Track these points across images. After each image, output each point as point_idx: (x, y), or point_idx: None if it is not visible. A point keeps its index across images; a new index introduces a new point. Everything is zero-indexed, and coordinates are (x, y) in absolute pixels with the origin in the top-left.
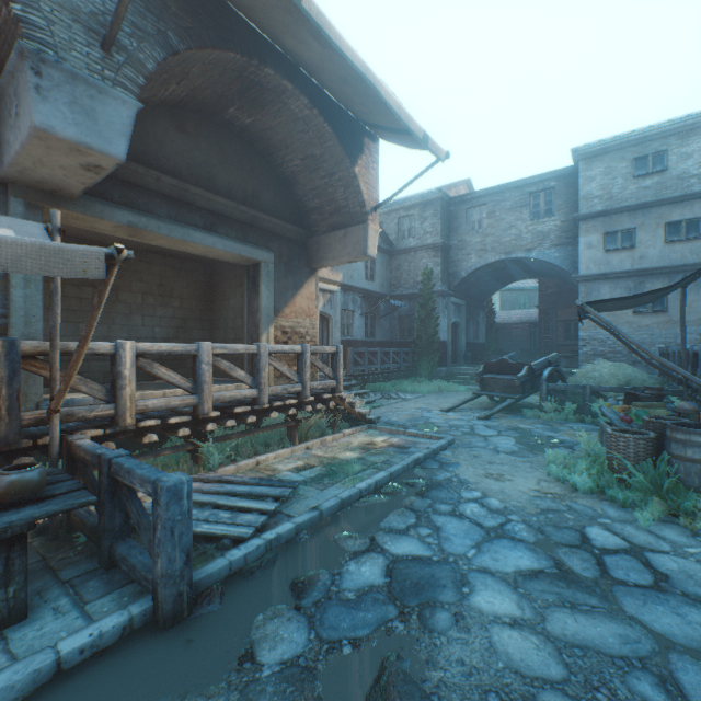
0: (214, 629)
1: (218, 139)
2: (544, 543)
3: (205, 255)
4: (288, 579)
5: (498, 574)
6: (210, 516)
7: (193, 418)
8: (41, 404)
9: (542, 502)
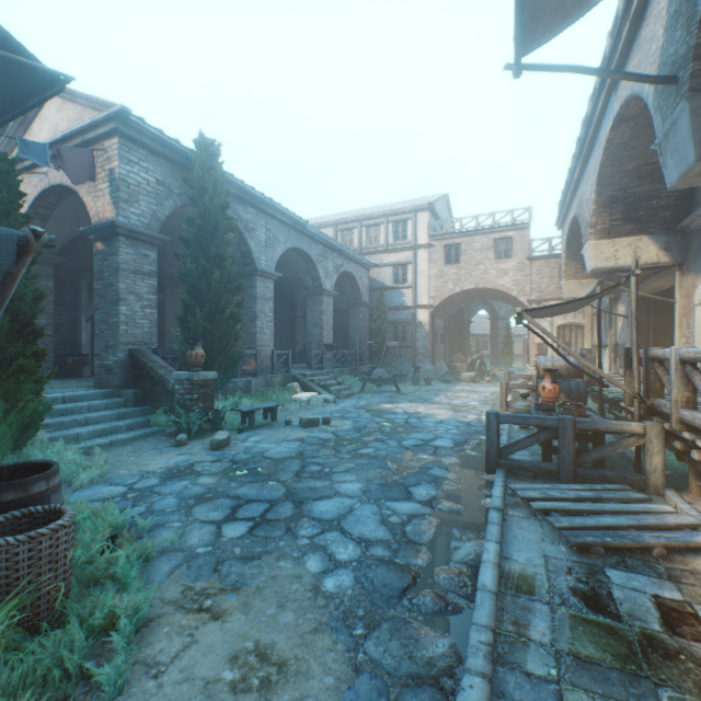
0: (470, 472)
1: None
2: (296, 518)
3: None
4: (462, 485)
5: (343, 495)
6: (560, 491)
7: None
8: None
9: (246, 570)
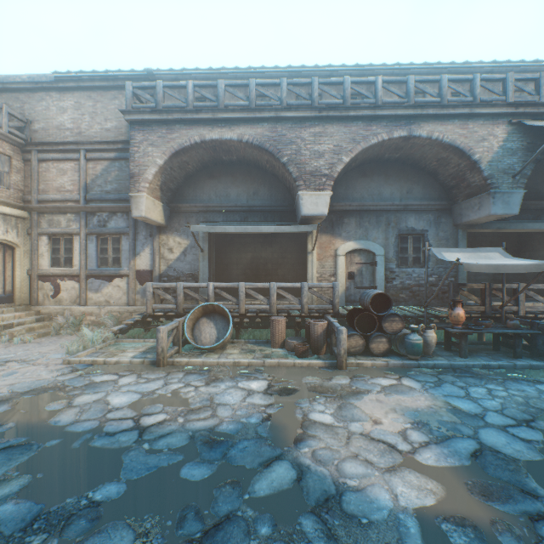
0: None
1: (540, 168)
2: None
3: (528, 231)
4: None
5: None
6: None
7: (543, 317)
8: (465, 304)
9: None
